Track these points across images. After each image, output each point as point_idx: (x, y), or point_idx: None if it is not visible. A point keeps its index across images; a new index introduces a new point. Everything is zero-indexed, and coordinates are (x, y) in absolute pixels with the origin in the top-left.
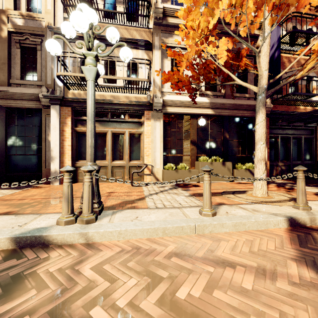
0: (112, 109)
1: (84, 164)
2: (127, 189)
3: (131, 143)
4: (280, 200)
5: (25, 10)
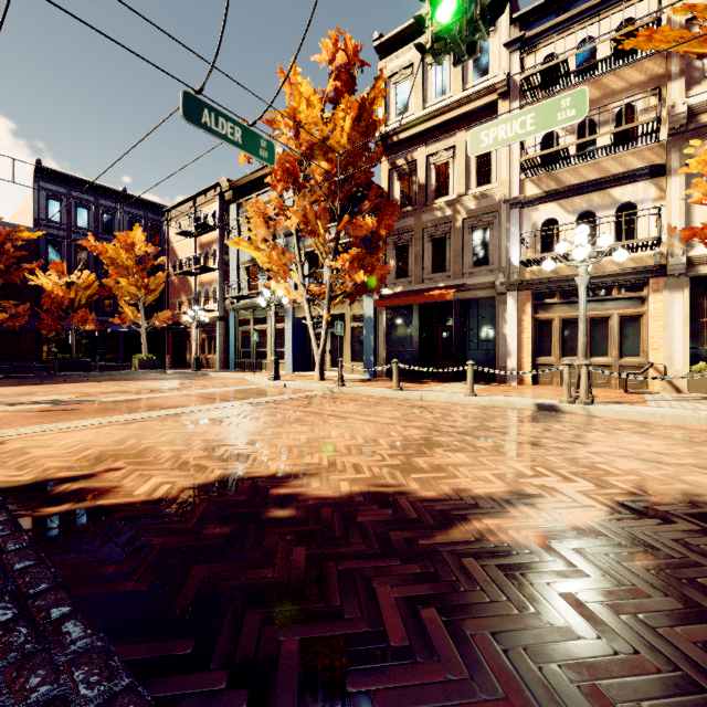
0: (589, 285)
1: (547, 362)
2: (618, 395)
3: (623, 330)
4: None
5: (474, 187)
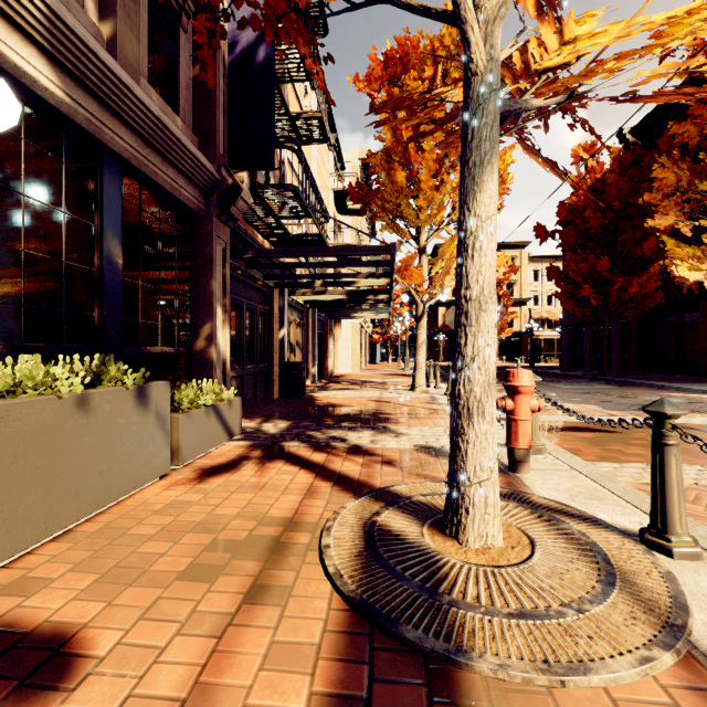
0: None
1: None
2: None
3: None
4: (565, 533)
5: None
